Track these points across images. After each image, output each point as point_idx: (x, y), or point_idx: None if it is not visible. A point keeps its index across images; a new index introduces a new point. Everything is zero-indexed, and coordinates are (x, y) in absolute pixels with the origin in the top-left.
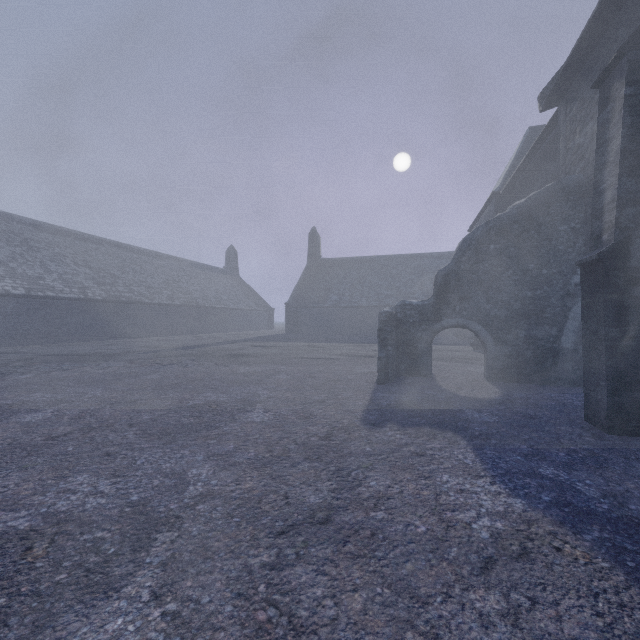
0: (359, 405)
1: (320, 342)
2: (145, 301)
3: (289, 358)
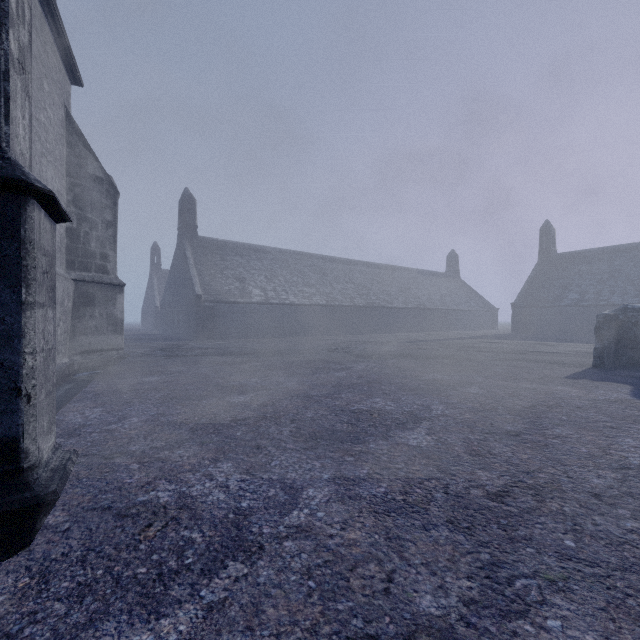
0: (568, 373)
1: (551, 341)
2: (388, 306)
3: (516, 350)
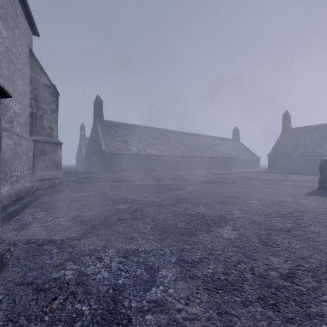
0: (305, 192)
1: (290, 174)
2: (202, 156)
3: (273, 179)
